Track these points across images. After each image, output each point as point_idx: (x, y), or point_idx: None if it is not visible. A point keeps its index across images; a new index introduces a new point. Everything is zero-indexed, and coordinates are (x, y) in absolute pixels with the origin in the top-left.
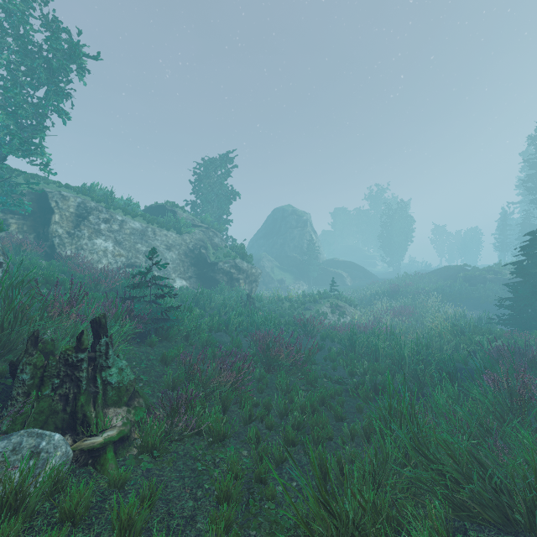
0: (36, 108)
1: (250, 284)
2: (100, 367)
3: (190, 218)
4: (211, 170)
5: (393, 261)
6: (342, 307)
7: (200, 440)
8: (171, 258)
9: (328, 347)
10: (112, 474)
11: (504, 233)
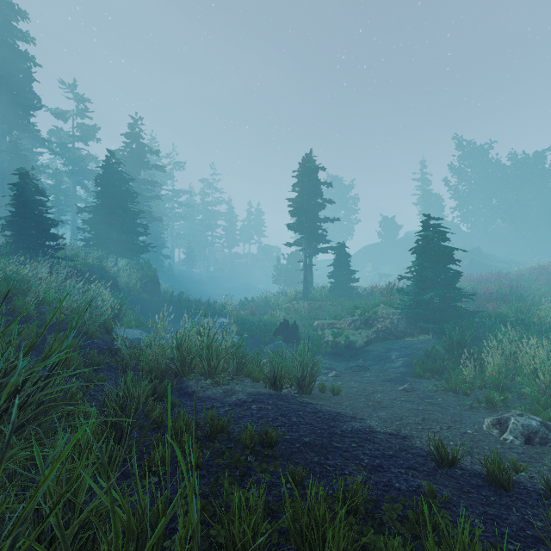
0: None
1: None
2: None
3: None
4: None
5: None
6: None
7: None
8: None
9: None
10: None
11: None
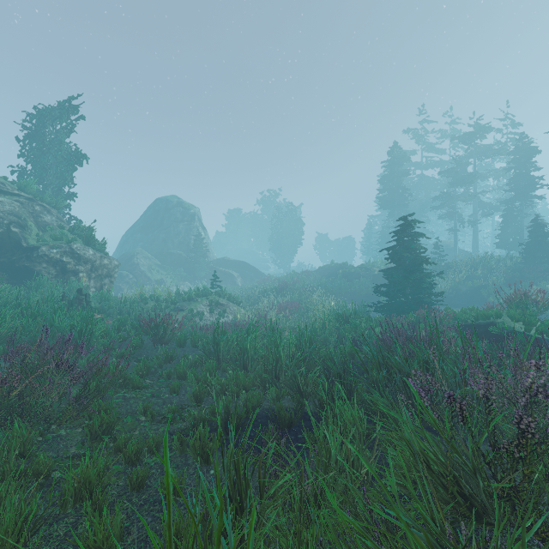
0: None
1: (99, 279)
2: None
3: None
4: (47, 123)
5: (284, 263)
6: (224, 305)
7: None
8: None
9: (182, 356)
10: None
11: (370, 240)
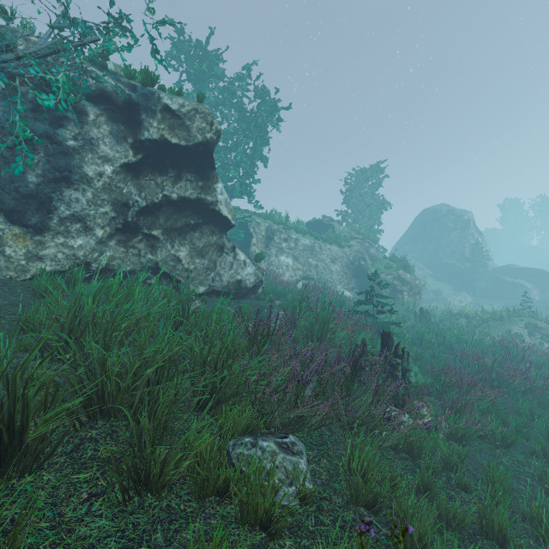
0: (251, 160)
1: (413, 296)
2: (404, 369)
3: (346, 231)
4: (362, 180)
5: None
6: (543, 329)
7: (482, 442)
8: (336, 271)
9: None
10: (454, 448)
11: None
